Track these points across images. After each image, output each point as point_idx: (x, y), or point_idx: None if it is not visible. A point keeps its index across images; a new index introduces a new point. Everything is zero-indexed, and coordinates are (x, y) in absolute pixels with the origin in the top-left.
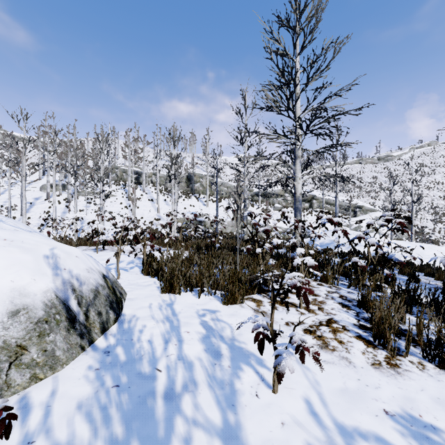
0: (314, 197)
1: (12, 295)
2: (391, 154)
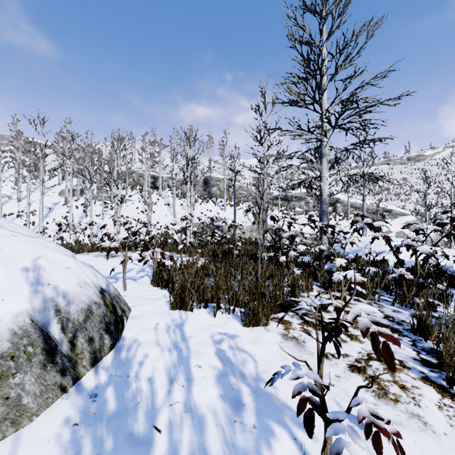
0: (338, 200)
1: None
2: (422, 153)
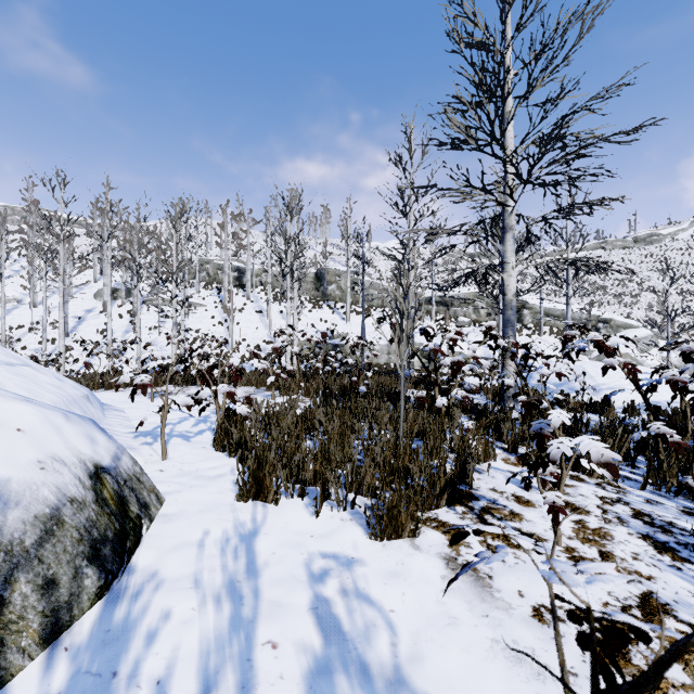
0: (525, 304)
1: None
2: (657, 231)
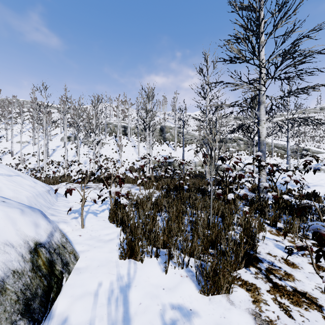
0: None
1: None
2: None
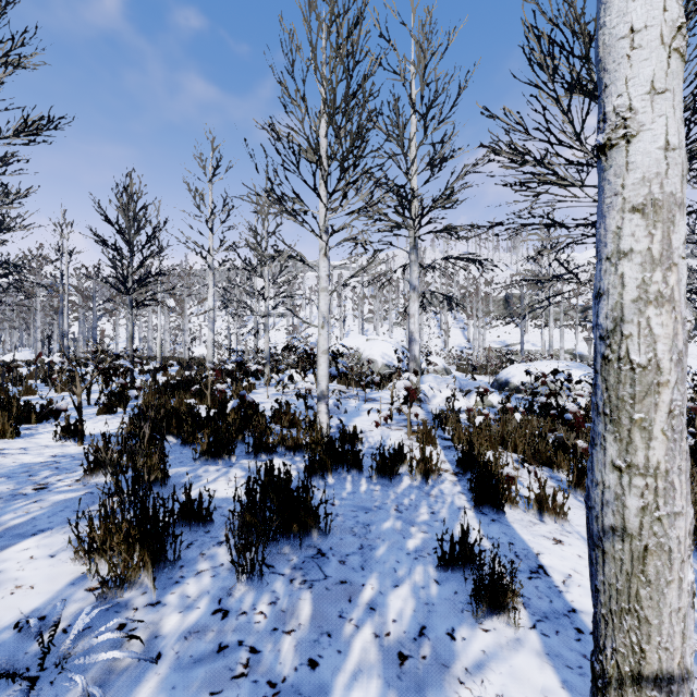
0: None
1: (438, 365)
2: None
